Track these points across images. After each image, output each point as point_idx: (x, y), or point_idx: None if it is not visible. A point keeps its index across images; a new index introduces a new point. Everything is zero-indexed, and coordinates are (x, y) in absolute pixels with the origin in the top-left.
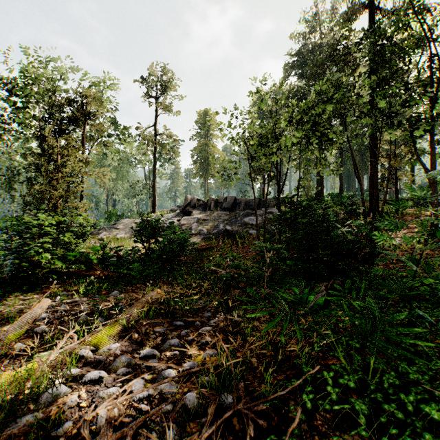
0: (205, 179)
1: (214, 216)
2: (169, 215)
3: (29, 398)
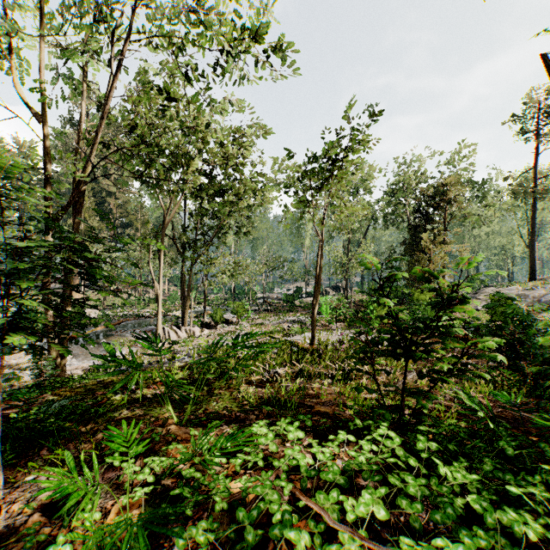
0: None
1: None
2: None
3: None
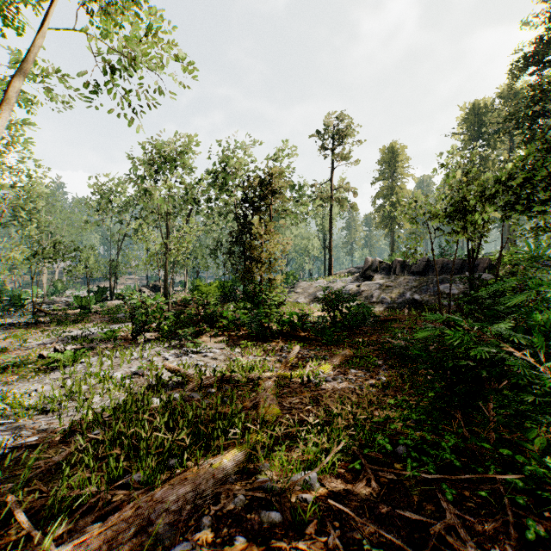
0: (391, 230)
1: (399, 282)
2: (347, 279)
3: (311, 378)
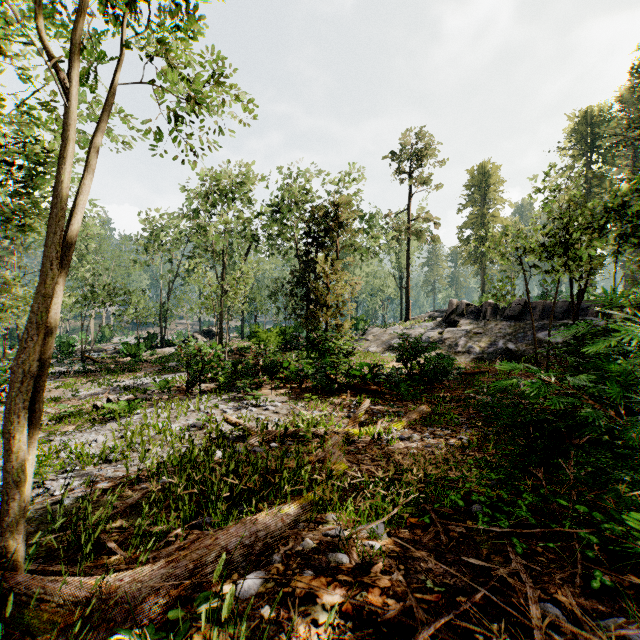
0: (481, 266)
1: (490, 328)
2: (427, 325)
3: (382, 435)
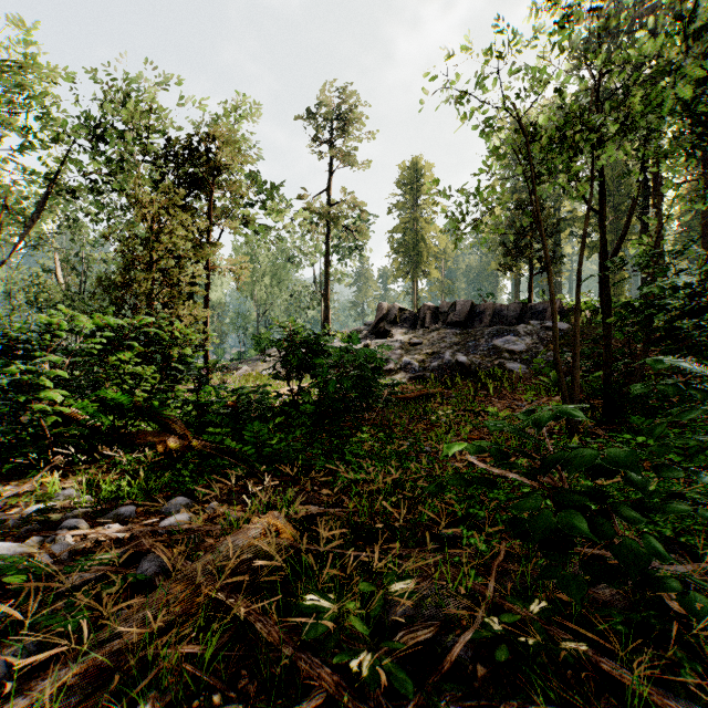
0: (414, 279)
1: (431, 337)
2: None
3: None
